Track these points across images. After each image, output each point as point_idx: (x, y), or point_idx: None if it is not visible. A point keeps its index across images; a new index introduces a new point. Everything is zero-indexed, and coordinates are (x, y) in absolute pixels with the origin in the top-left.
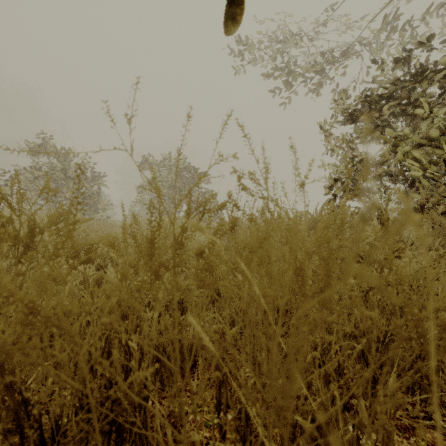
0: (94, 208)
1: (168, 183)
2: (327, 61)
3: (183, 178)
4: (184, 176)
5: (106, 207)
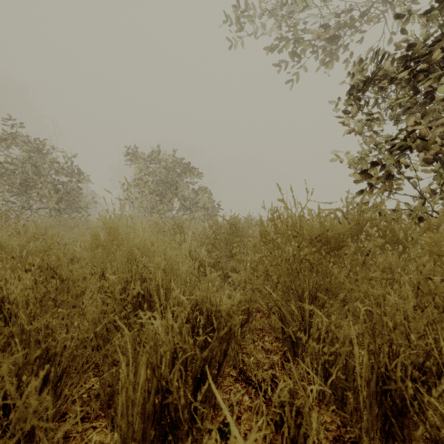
0: (76, 206)
1: (158, 178)
2: (343, 27)
3: (175, 173)
4: (175, 171)
5: (89, 205)
